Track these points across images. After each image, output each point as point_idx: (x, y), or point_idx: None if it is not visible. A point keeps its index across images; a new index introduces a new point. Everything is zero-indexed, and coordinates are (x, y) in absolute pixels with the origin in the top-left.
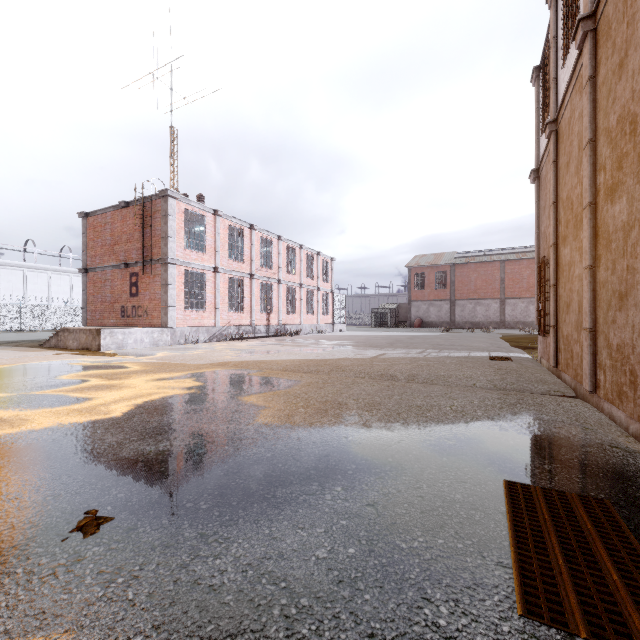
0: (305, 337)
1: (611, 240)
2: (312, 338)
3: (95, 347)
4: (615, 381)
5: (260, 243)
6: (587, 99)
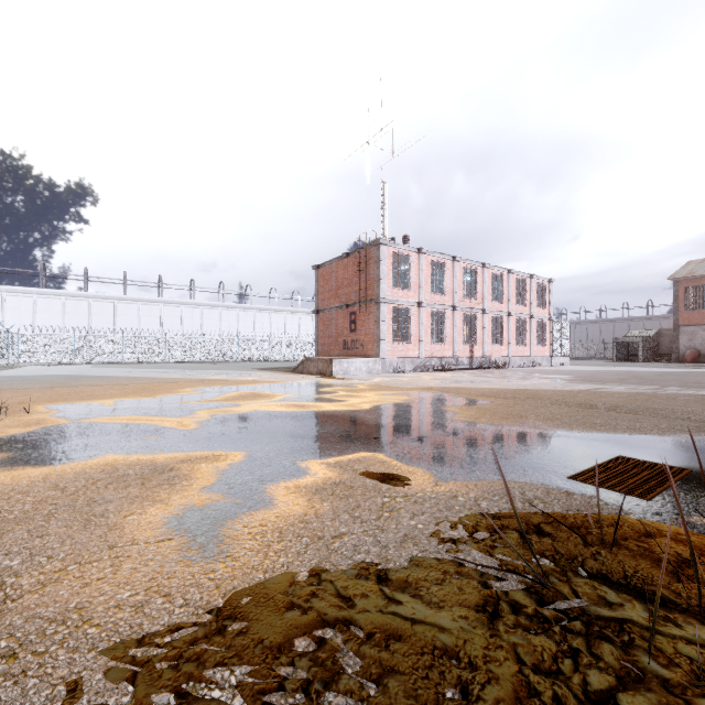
0: (513, 370)
1: None
2: (521, 371)
3: (329, 373)
4: None
5: (462, 274)
6: None
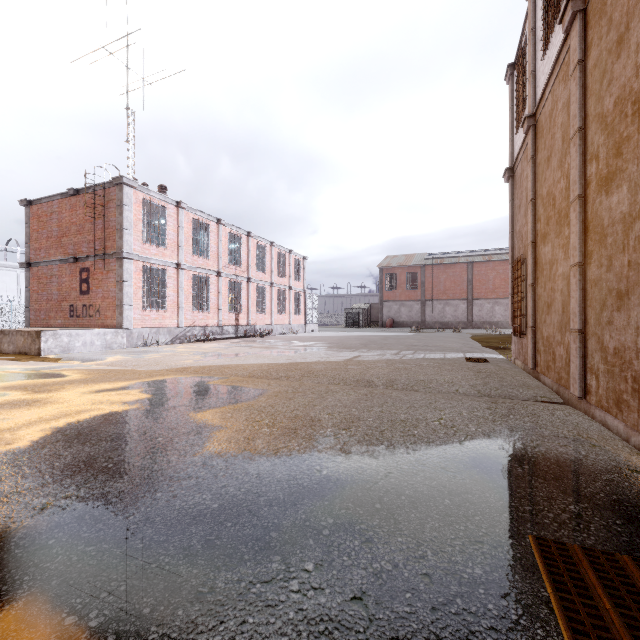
0: (276, 338)
1: (606, 234)
2: (283, 339)
3: (34, 351)
4: (612, 388)
5: (228, 239)
6: (576, 84)
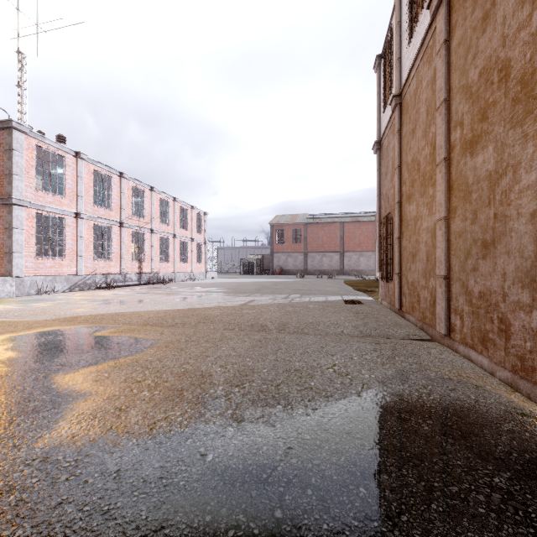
0: (178, 284)
1: (471, 191)
2: (185, 285)
3: None
4: (477, 327)
5: (131, 192)
6: (442, 61)
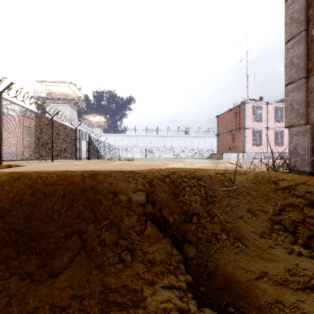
0: None
1: None
2: None
3: (221, 158)
4: None
5: None
6: None
